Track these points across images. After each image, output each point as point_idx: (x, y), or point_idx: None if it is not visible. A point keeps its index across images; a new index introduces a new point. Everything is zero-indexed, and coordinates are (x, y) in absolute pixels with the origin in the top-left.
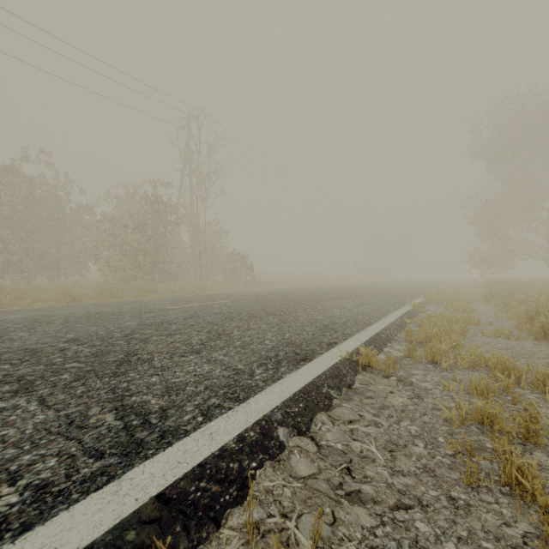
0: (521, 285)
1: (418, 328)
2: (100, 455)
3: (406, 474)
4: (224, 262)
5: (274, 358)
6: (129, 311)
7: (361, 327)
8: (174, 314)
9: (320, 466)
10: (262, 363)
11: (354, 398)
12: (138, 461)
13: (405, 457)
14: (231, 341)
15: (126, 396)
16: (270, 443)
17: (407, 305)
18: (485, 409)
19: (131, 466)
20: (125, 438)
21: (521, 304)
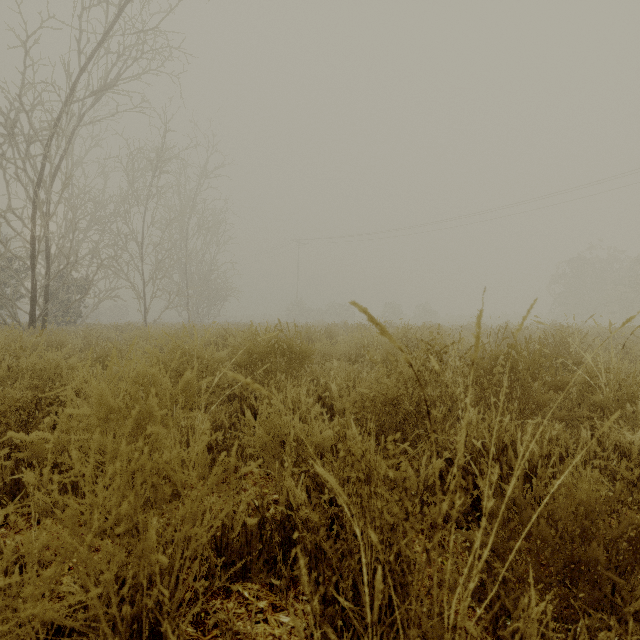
0: None
1: None
2: None
3: None
4: None
5: None
6: None
7: None
8: None
9: None
10: None
11: None
12: None
13: None
14: None
15: None
16: None
17: None
18: None
19: None
20: None
21: None
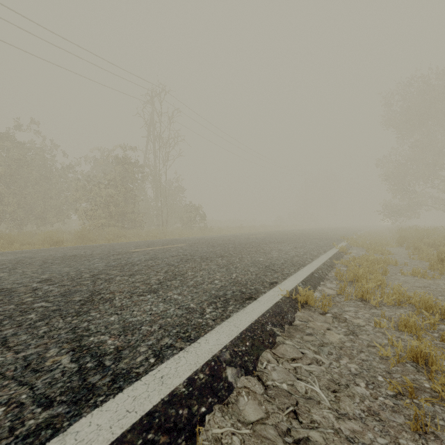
0: (428, 231)
1: (345, 268)
2: (49, 404)
3: (351, 418)
4: (181, 212)
5: (222, 297)
6: (100, 254)
7: (297, 267)
8: (137, 256)
9: (267, 409)
10: (211, 302)
11: (295, 335)
12: (86, 409)
13: (348, 398)
14: (185, 281)
15: (85, 336)
16: (219, 384)
17: (334, 248)
18: (419, 348)
19: (79, 416)
20: (77, 383)
21: (430, 247)
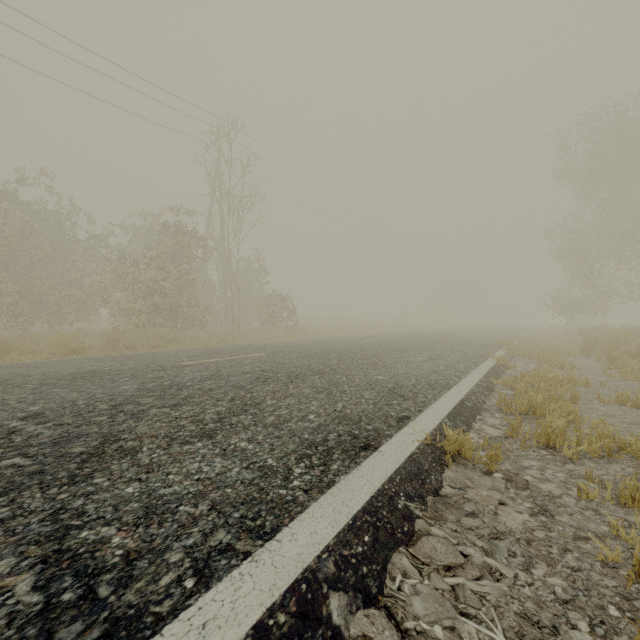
0: (627, 333)
1: (510, 391)
2: None
3: None
4: (261, 305)
5: (321, 444)
6: (133, 369)
7: (438, 391)
8: (190, 373)
9: None
10: (303, 454)
11: (447, 515)
12: None
13: None
14: (260, 416)
15: (72, 529)
16: (315, 634)
17: (489, 360)
18: None
19: None
20: None
21: (632, 357)
